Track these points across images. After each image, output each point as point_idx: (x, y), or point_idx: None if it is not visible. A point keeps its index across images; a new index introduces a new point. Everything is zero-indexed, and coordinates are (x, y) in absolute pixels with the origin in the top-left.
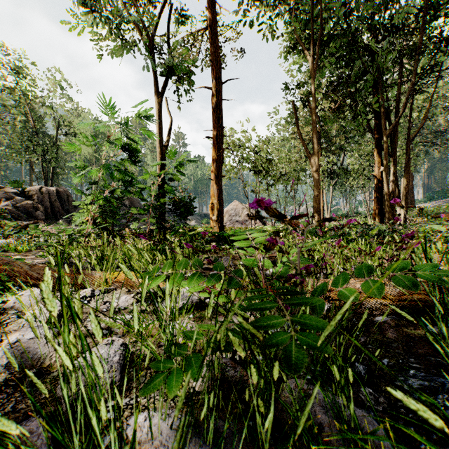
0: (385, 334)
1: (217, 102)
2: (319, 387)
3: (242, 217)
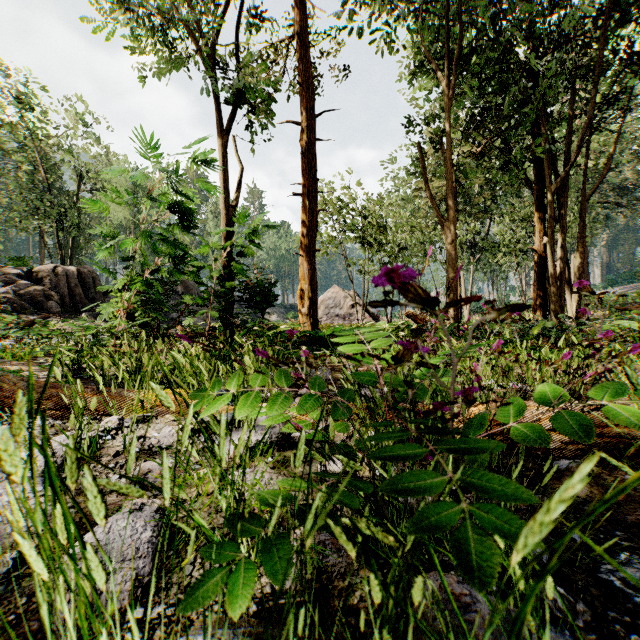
0: None
1: (309, 143)
2: (485, 597)
3: (344, 310)
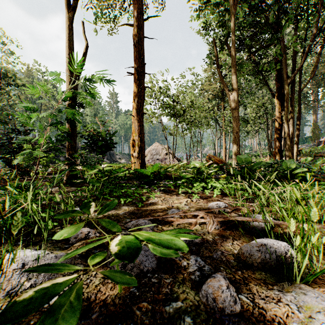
0: None
1: (138, 37)
2: None
3: (162, 156)
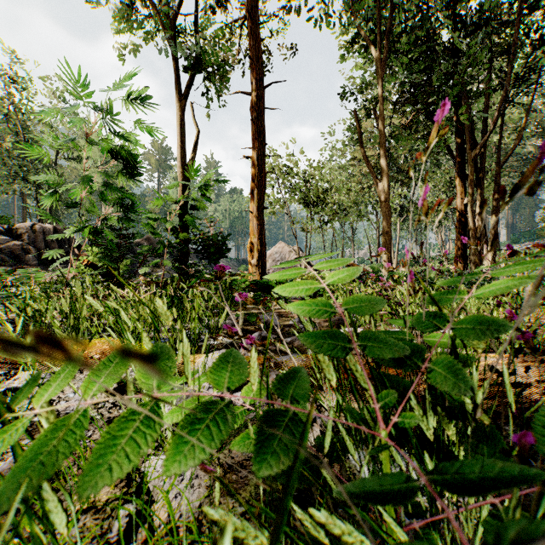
0: None
1: (258, 110)
2: None
3: None
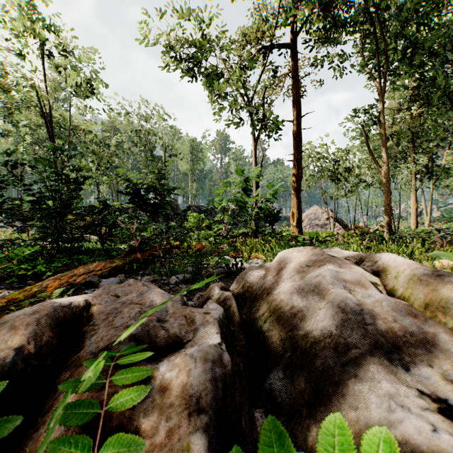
0: None
1: (297, 132)
2: None
3: (321, 221)
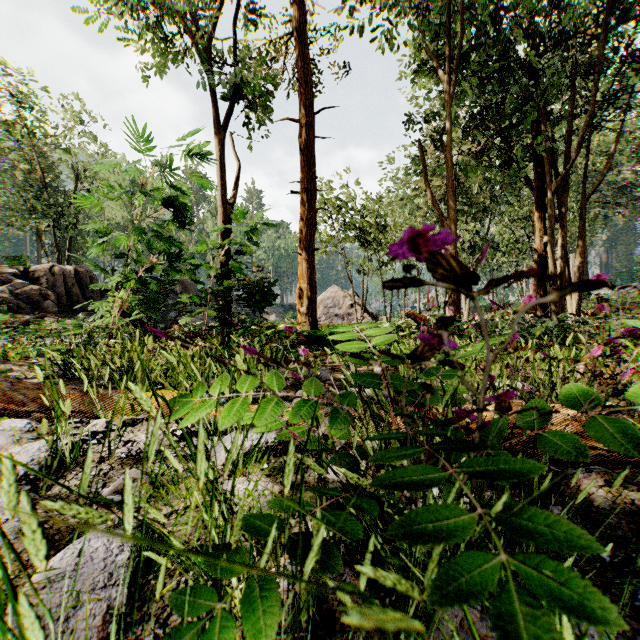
0: (591, 499)
1: (308, 140)
2: None
3: (343, 310)
